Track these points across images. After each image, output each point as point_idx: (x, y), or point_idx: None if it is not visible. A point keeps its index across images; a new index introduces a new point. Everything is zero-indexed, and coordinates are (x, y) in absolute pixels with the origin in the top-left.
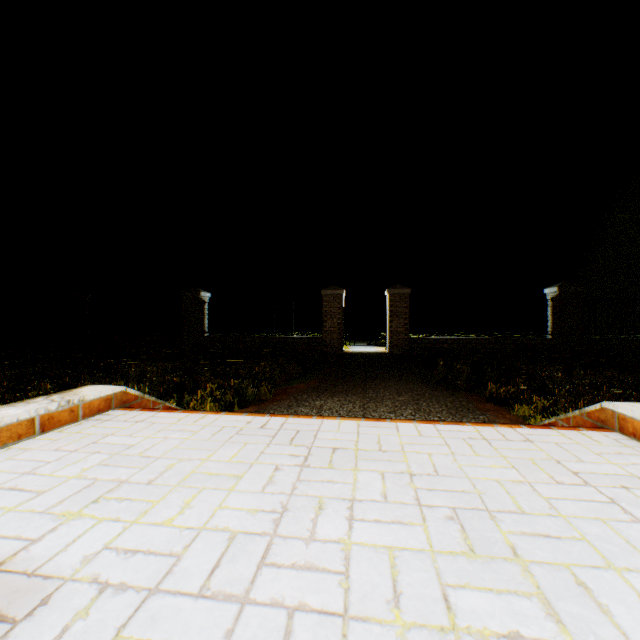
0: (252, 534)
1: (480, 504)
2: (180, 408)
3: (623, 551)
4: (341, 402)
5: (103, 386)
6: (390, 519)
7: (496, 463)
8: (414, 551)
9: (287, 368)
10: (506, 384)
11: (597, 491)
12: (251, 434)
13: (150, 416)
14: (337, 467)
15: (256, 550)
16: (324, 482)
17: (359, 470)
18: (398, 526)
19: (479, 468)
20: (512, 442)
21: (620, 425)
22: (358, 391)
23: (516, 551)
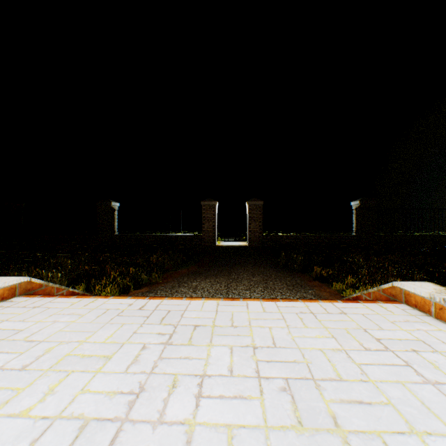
0: (104, 420)
1: (308, 373)
2: (83, 292)
3: (421, 413)
4: (211, 283)
5: (9, 277)
6: (233, 394)
7: (320, 334)
8: (250, 428)
9: (174, 258)
10: (326, 267)
11: (395, 355)
12: (129, 315)
13: (48, 302)
14: (195, 343)
15: (103, 440)
16: (182, 359)
17: (213, 345)
18: (239, 401)
19: (307, 339)
20: (332, 315)
21: (406, 298)
22: (225, 274)
23: (337, 421)
